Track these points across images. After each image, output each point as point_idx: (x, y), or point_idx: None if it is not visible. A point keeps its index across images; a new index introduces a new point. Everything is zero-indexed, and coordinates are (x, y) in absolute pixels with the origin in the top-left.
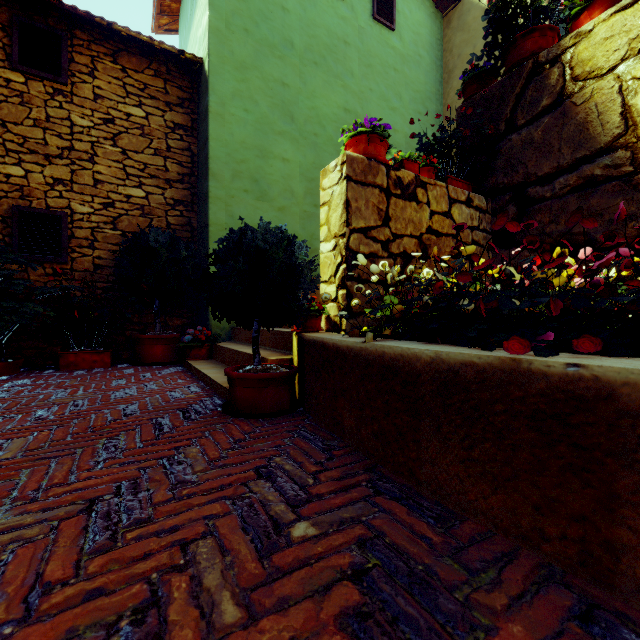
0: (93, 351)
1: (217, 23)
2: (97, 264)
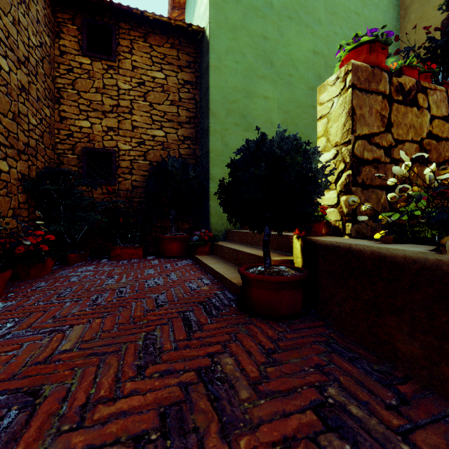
0: (131, 247)
1: None
2: (134, 185)
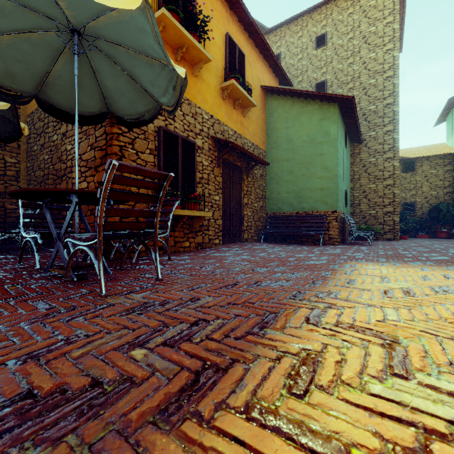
0: (424, 234)
1: None
2: (422, 213)
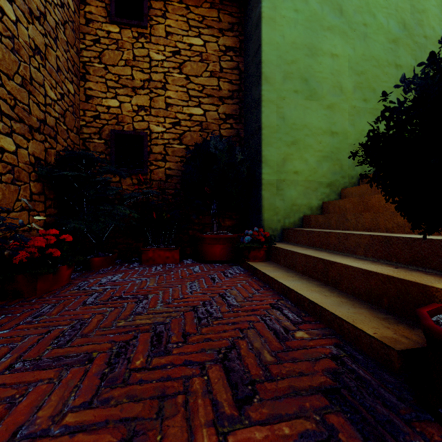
0: (166, 248)
1: None
2: (168, 174)
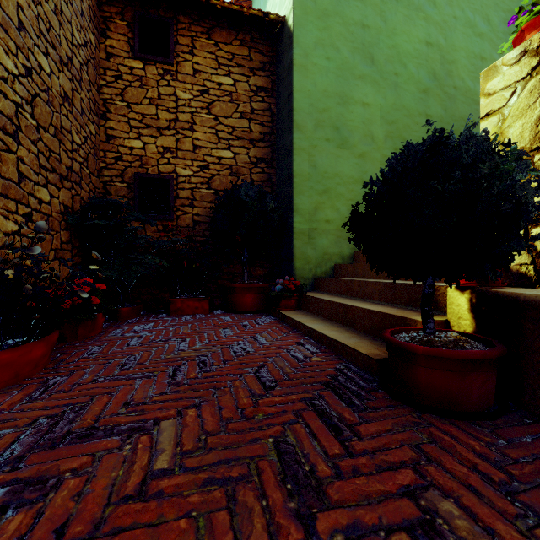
0: (195, 298)
1: None
2: (195, 220)
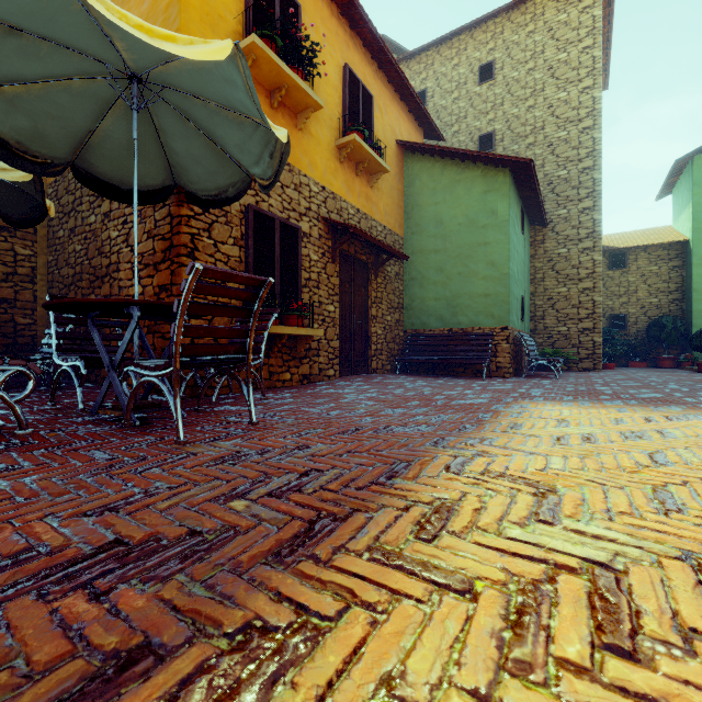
0: (640, 362)
1: (696, 226)
2: (637, 330)
